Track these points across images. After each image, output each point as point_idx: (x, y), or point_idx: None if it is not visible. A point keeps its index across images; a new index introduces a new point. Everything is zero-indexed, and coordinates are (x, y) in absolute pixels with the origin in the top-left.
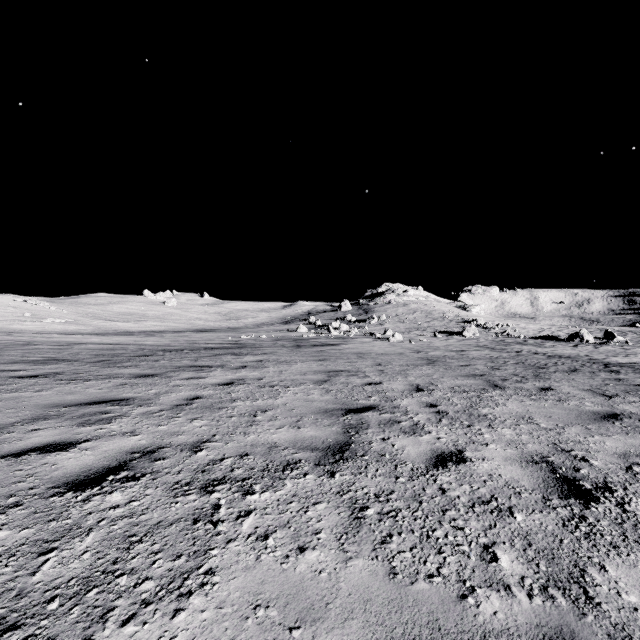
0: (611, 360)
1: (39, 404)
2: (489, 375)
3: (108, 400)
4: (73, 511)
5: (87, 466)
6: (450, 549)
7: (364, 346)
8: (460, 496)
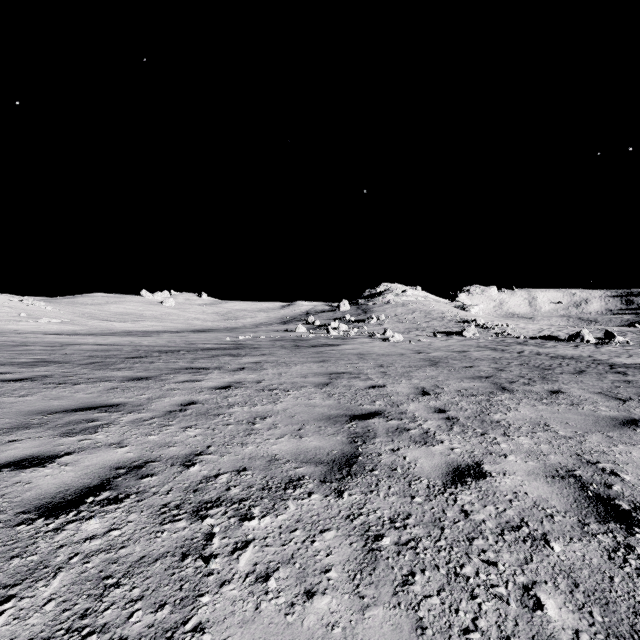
0: (615, 361)
1: (21, 411)
2: (495, 377)
3: (96, 406)
4: (41, 544)
5: (65, 485)
6: (484, 592)
7: (364, 347)
8: (486, 520)
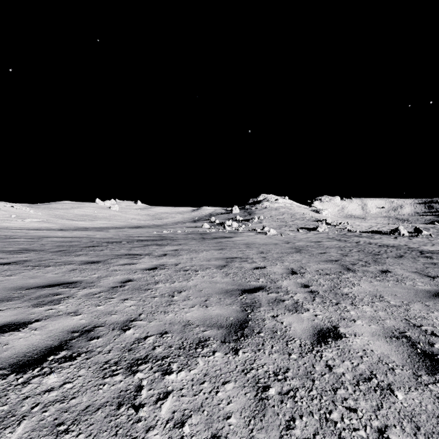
0: (423, 248)
1: (6, 287)
2: (341, 260)
3: (60, 283)
4: (11, 396)
5: (33, 346)
6: (349, 435)
7: (249, 238)
8: (345, 373)
